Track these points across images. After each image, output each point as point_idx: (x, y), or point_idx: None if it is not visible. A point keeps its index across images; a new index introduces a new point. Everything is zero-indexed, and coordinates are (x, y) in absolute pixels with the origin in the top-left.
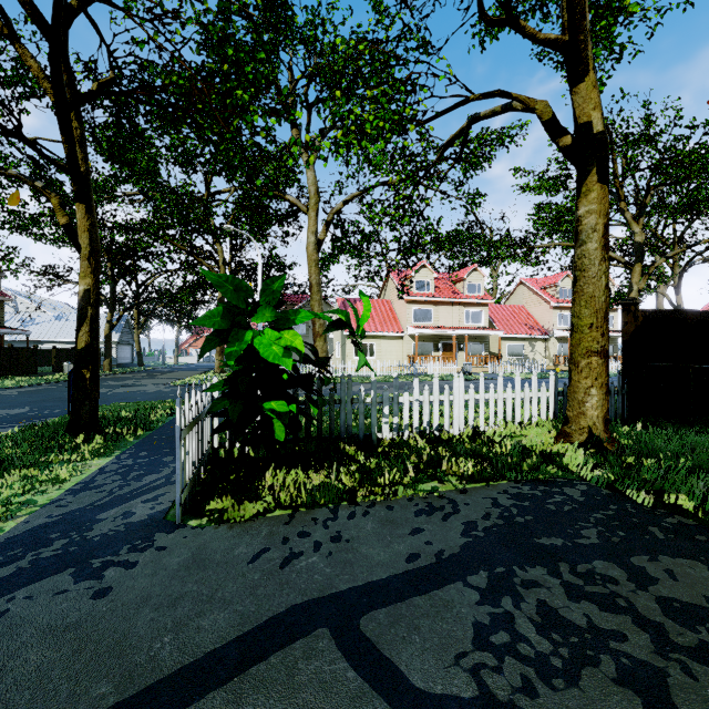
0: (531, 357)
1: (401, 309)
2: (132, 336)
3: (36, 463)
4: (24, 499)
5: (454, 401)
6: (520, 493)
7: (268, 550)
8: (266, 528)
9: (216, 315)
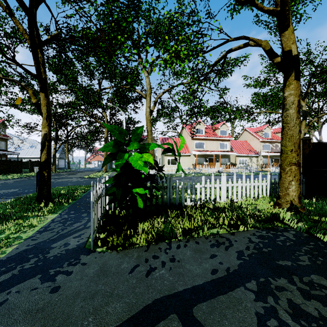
0: (250, 164)
1: (189, 142)
2: (65, 155)
3: (21, 217)
4: (16, 235)
5: (221, 187)
6: (261, 235)
7: (138, 265)
8: (136, 253)
9: (110, 145)
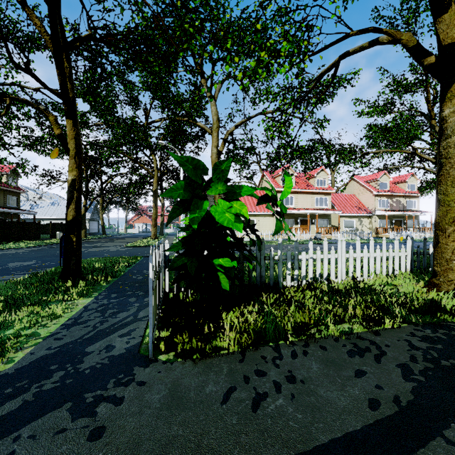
0: (359, 228)
1: None
2: (98, 215)
3: (39, 301)
4: (30, 332)
5: (338, 258)
6: (426, 336)
7: (235, 389)
8: (225, 366)
9: (179, 188)
